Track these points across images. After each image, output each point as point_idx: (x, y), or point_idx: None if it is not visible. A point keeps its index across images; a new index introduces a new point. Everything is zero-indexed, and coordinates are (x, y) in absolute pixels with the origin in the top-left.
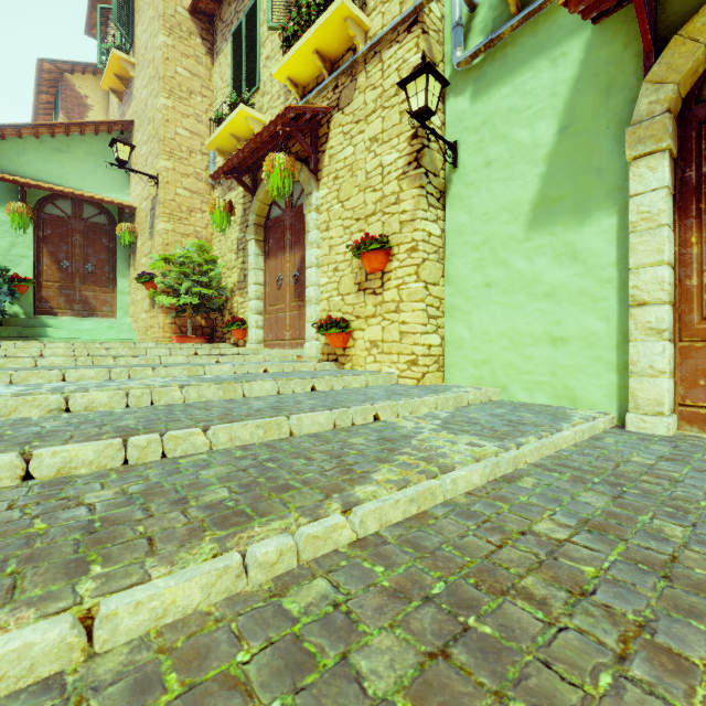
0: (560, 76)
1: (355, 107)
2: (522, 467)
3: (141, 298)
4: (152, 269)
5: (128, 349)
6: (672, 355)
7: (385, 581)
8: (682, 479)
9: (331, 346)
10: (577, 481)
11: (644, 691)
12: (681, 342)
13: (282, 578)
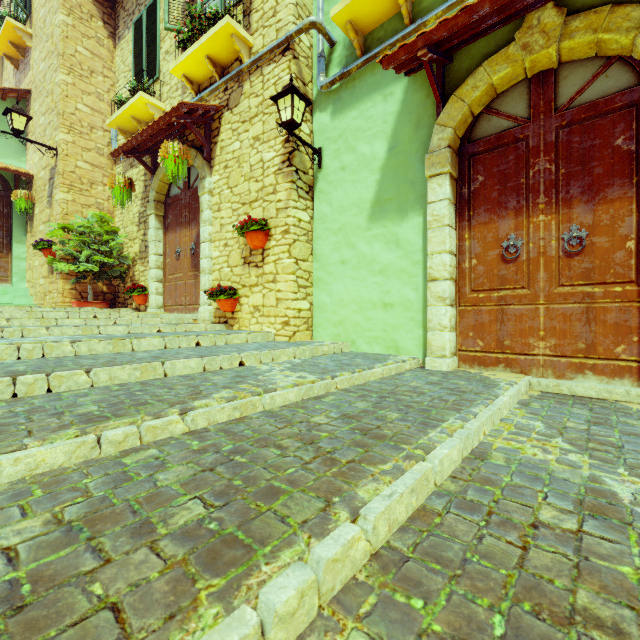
0: (389, 109)
1: (242, 109)
2: (333, 391)
3: (39, 264)
4: (50, 237)
5: (23, 312)
6: (453, 316)
7: (196, 447)
8: (428, 393)
9: (222, 311)
10: (362, 397)
11: (307, 472)
12: (460, 307)
13: (127, 451)
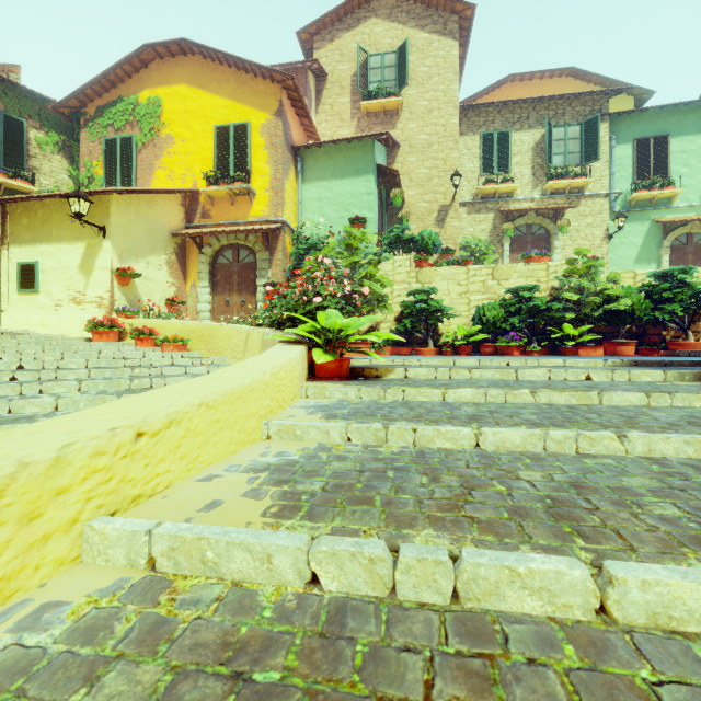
0: (643, 229)
1: (580, 210)
2: None
3: None
4: (481, 249)
5: None
6: None
7: None
8: None
9: None
10: None
11: None
12: None
13: None
